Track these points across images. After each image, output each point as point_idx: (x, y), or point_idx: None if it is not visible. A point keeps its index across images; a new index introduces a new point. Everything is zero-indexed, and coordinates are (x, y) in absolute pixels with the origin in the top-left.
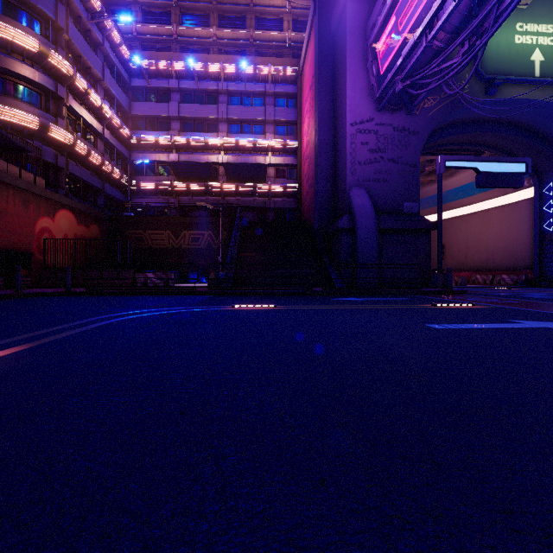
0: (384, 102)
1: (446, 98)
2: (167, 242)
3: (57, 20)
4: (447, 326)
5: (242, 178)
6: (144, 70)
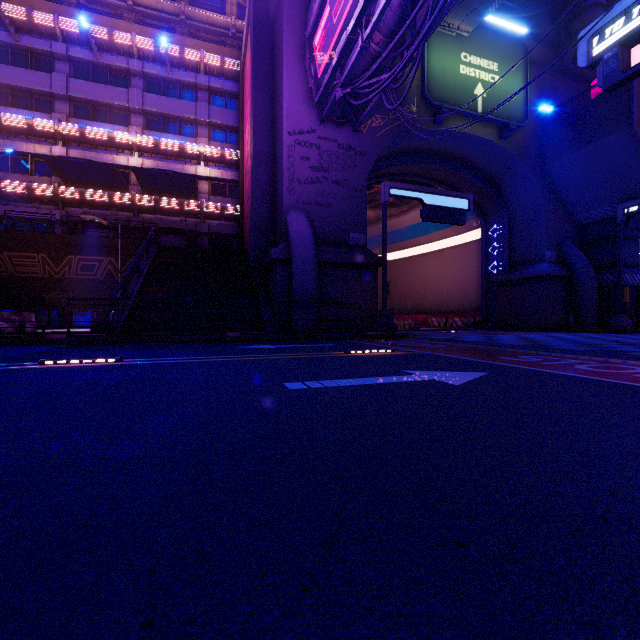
0: (326, 111)
1: (394, 120)
2: (40, 269)
3: None
4: (310, 384)
5: (164, 190)
6: (7, 18)
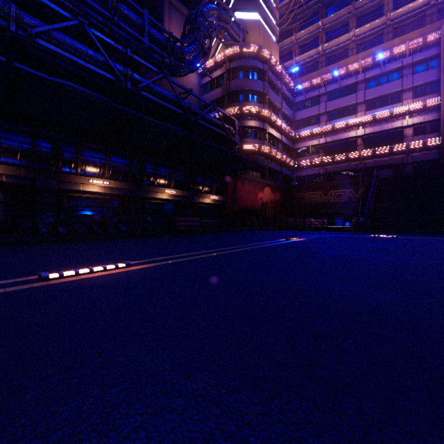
0: None
1: None
2: (319, 199)
3: (264, 91)
4: None
5: (378, 143)
6: (303, 90)
